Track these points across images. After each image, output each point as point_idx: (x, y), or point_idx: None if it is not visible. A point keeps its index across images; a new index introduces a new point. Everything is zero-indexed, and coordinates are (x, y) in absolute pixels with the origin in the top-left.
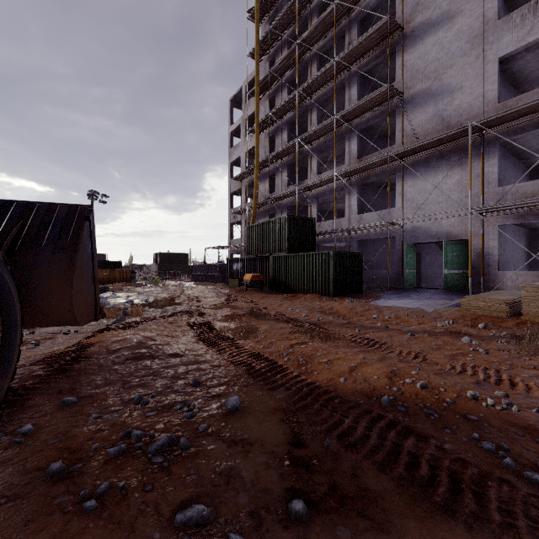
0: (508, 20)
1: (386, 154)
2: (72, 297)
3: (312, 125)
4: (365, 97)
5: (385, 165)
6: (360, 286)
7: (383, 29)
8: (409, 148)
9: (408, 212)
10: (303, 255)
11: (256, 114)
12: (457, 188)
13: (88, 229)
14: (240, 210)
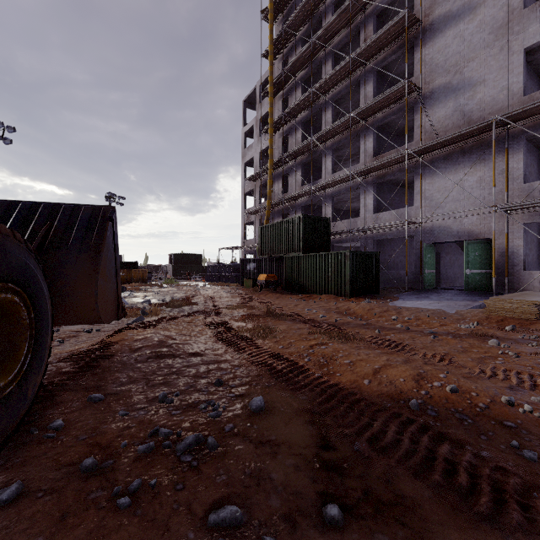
0: (535, 9)
1: (404, 151)
2: (97, 296)
3: (326, 124)
4: (382, 93)
5: (402, 163)
6: (376, 287)
7: (401, 24)
8: (428, 145)
9: (427, 211)
10: (318, 255)
11: (270, 114)
12: (480, 185)
13: (111, 229)
14: (254, 210)
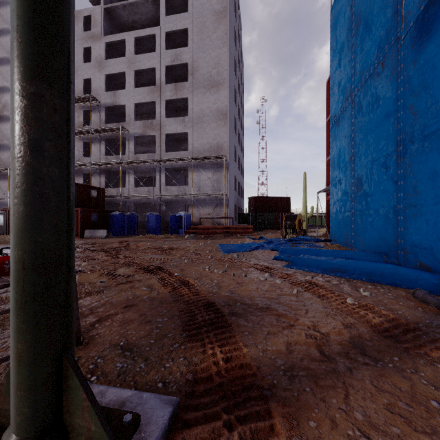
0: None
1: None
2: None
3: None
4: None
5: None
6: None
7: None
8: None
9: (2, 195)
10: None
11: None
12: None
13: None
14: None
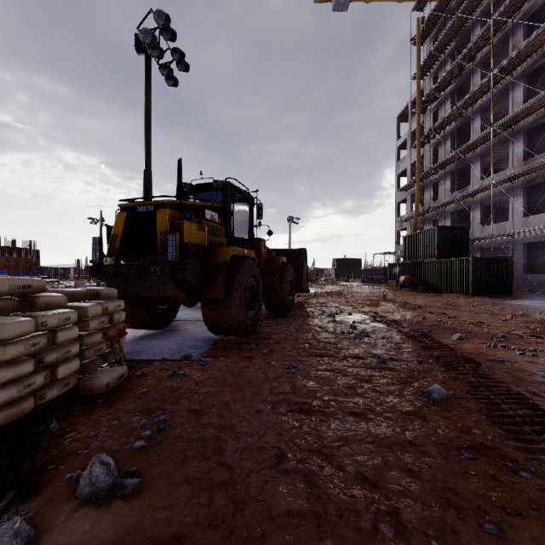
0: None
1: (544, 160)
2: (302, 282)
3: (474, 133)
4: (522, 105)
5: None
6: (508, 288)
7: (544, 33)
8: None
9: None
10: (448, 261)
11: (417, 133)
12: None
13: (305, 258)
14: (404, 219)
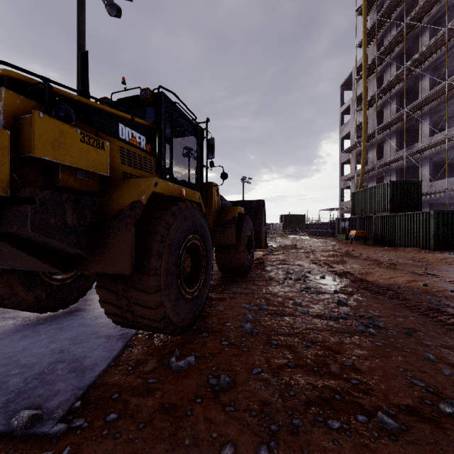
0: None
1: None
2: (261, 237)
3: (423, 91)
4: None
5: None
6: None
7: None
8: None
9: None
10: (404, 215)
11: (363, 95)
12: None
13: (264, 210)
14: (349, 177)
